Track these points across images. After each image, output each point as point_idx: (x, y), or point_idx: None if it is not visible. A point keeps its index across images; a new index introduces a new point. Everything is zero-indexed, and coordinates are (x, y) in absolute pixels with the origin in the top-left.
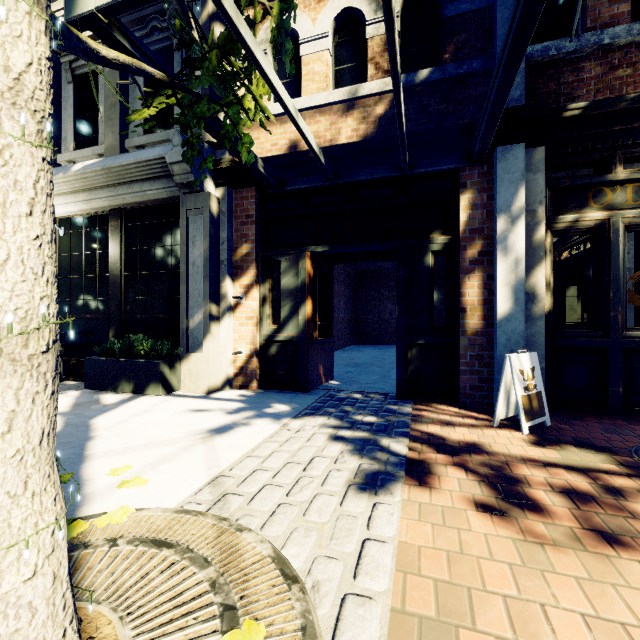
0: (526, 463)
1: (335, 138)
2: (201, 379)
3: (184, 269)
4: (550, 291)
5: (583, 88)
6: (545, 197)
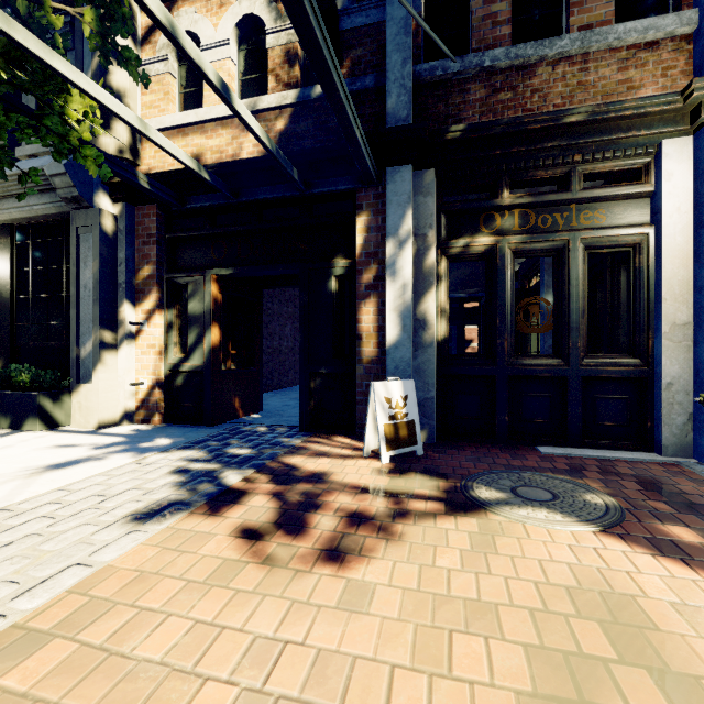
0: (349, 491)
1: (237, 153)
2: (91, 413)
3: (74, 292)
4: (445, 318)
5: (469, 110)
6: (439, 221)
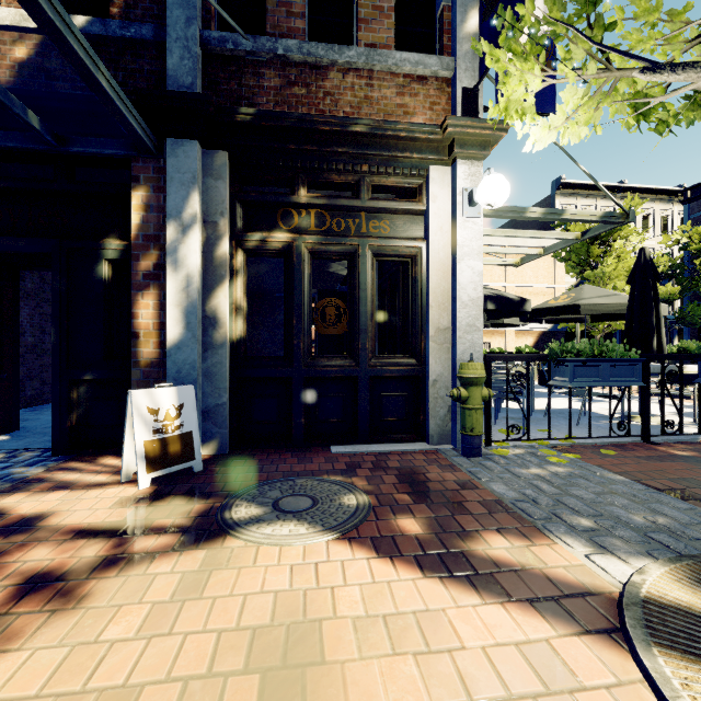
0: (62, 537)
1: None
2: None
3: None
4: (242, 316)
5: (264, 96)
6: (234, 210)
